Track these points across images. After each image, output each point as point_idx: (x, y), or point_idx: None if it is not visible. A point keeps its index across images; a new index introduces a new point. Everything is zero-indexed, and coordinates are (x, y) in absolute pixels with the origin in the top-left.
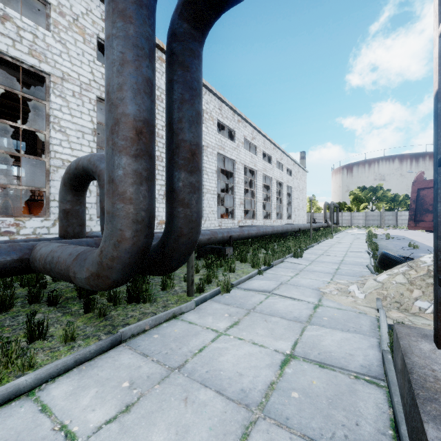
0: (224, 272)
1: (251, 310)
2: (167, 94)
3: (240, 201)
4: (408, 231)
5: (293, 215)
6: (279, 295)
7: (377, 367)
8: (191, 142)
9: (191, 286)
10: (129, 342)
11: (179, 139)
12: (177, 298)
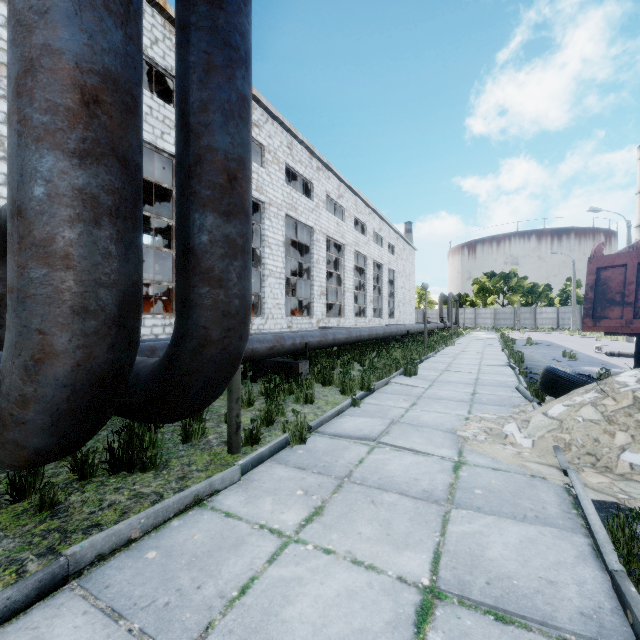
0: (295, 403)
1: (345, 479)
2: (177, 55)
3: (321, 290)
4: (552, 335)
5: (396, 312)
6: (391, 446)
7: (613, 616)
8: (228, 153)
9: (236, 436)
10: (86, 578)
11: (202, 145)
12: (209, 457)
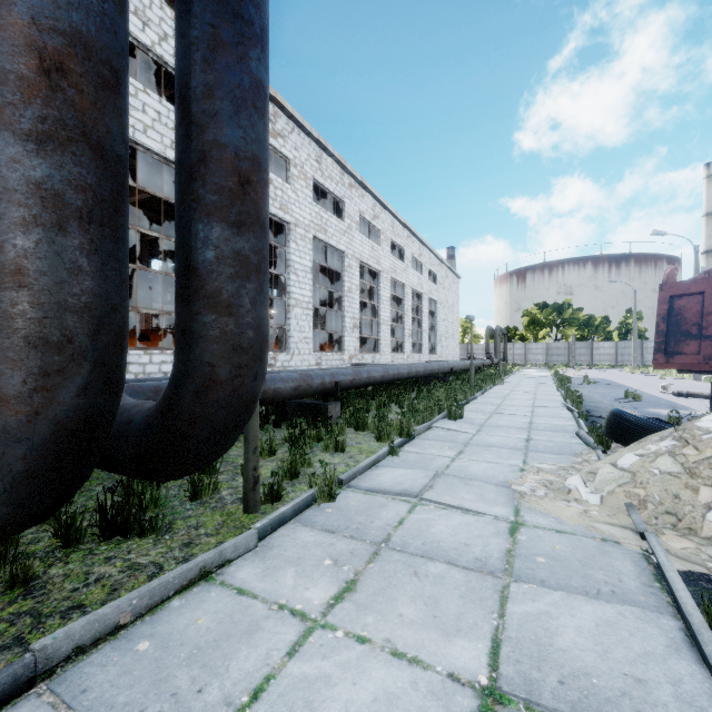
0: (324, 452)
1: (383, 544)
2: (177, 30)
3: (354, 322)
4: (611, 372)
5: (438, 347)
6: (435, 503)
7: None
8: (240, 150)
9: (254, 492)
10: (59, 678)
11: (206, 140)
12: (221, 518)
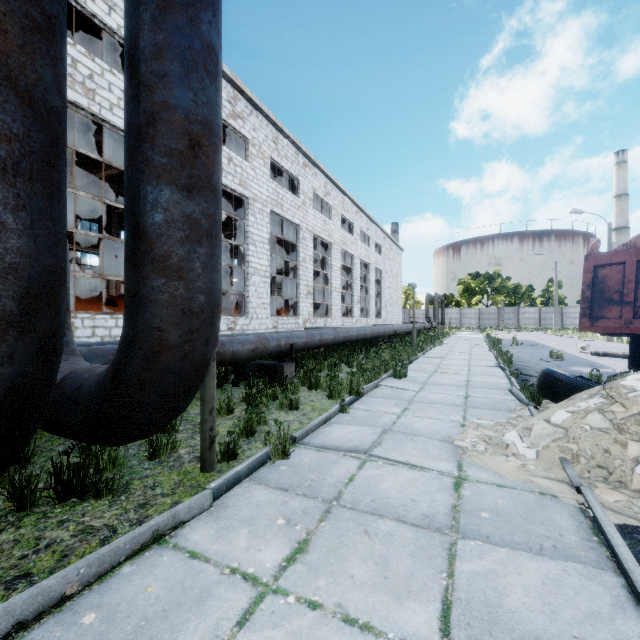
0: (279, 410)
1: (334, 502)
2: None
3: (308, 289)
4: (535, 335)
5: (383, 311)
6: (384, 459)
7: None
8: (190, 113)
9: (210, 451)
10: None
11: (155, 101)
12: (178, 477)
